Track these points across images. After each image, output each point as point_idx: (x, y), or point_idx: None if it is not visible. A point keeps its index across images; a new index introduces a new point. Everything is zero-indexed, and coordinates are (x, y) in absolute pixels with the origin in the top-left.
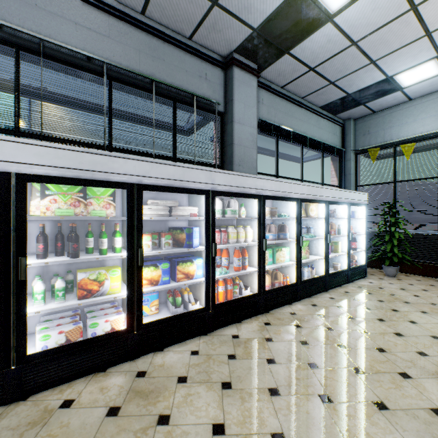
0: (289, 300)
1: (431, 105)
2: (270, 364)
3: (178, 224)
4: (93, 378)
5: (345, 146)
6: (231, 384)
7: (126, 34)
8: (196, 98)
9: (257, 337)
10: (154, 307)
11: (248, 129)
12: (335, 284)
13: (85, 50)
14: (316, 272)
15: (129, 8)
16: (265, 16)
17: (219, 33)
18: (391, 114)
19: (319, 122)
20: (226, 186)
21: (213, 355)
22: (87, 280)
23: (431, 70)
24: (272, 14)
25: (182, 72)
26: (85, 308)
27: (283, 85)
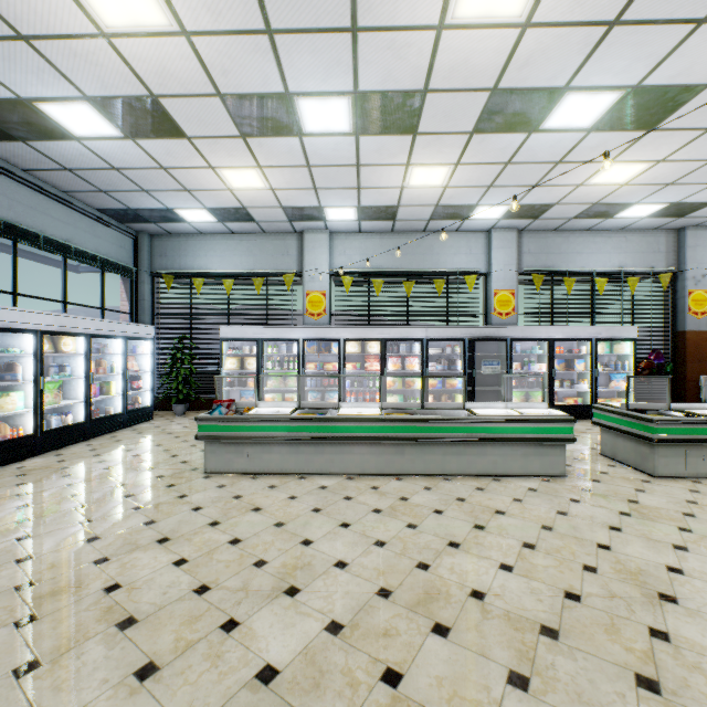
0: (22, 456)
1: (218, 245)
2: None
3: None
4: None
5: (139, 265)
6: None
7: None
8: None
9: None
10: None
11: None
12: (103, 431)
13: None
14: (76, 420)
15: None
16: None
17: None
18: (187, 242)
19: (97, 229)
20: None
21: None
22: None
23: (207, 216)
24: None
25: None
26: None
27: (26, 169)
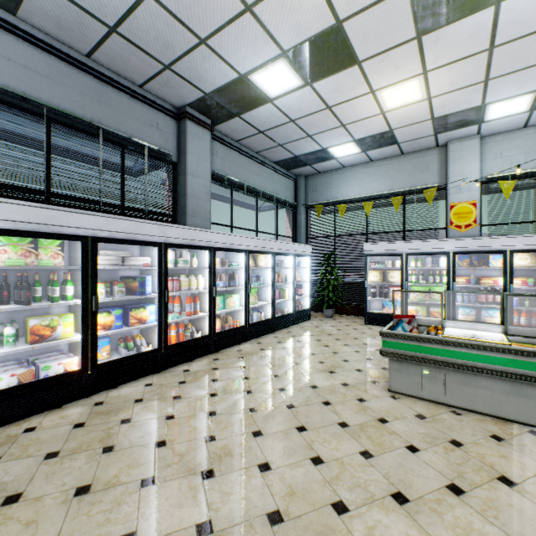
0: (239, 341)
1: (357, 175)
2: (214, 382)
3: (130, 273)
4: (49, 413)
5: (297, 200)
6: (181, 396)
7: (68, 76)
8: (148, 147)
9: (206, 368)
10: (105, 353)
11: (202, 182)
12: (281, 326)
13: (19, 88)
14: (265, 316)
15: (71, 49)
16: (216, 87)
17: (172, 89)
18: (332, 177)
19: (273, 177)
20: (178, 239)
21: (166, 384)
22: (39, 326)
23: (352, 149)
24: (222, 87)
25: (132, 119)
26: (30, 358)
27: (237, 139)
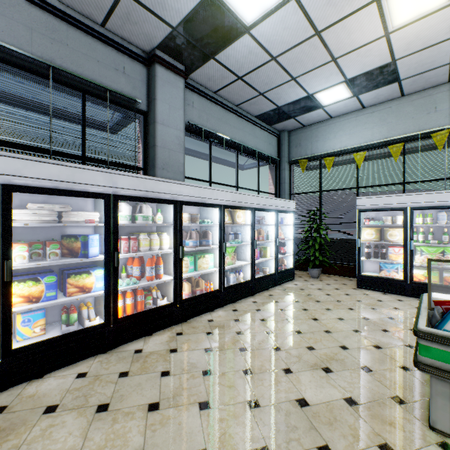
0: (212, 307)
1: (347, 124)
2: (163, 377)
3: (81, 231)
4: None
5: (280, 156)
6: (109, 406)
7: (11, 6)
8: (112, 93)
9: (162, 349)
10: (39, 328)
11: (174, 132)
12: (262, 288)
13: None
14: (244, 277)
15: None
16: (182, 15)
17: (135, 26)
18: (317, 129)
19: (255, 131)
20: (132, 190)
21: (103, 375)
22: None
23: (343, 92)
24: (189, 15)
25: (92, 61)
26: None
27: (216, 90)
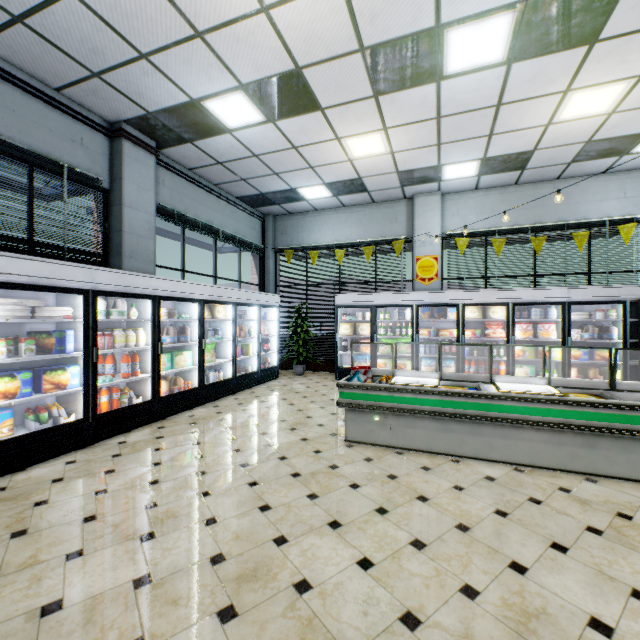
0: (191, 405)
1: (330, 219)
2: (158, 451)
3: (42, 327)
4: None
5: (265, 243)
6: (116, 470)
7: None
8: (67, 168)
9: (148, 438)
10: (7, 428)
11: (144, 216)
12: (244, 386)
13: None
14: (225, 376)
15: None
16: (161, 107)
17: (102, 100)
18: (304, 219)
19: (236, 214)
20: (111, 285)
21: (95, 459)
22: None
23: (323, 192)
24: (169, 108)
25: (44, 130)
26: None
27: (191, 168)
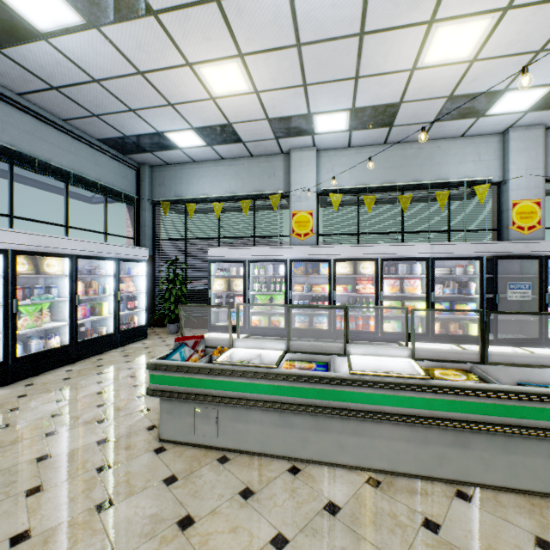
0: None
1: (209, 172)
2: None
3: None
4: None
5: (141, 194)
6: None
7: None
8: None
9: None
10: None
11: None
12: (92, 352)
13: None
14: (63, 342)
15: None
16: None
17: None
18: (182, 171)
19: (99, 158)
20: None
21: None
22: None
23: (195, 139)
24: None
25: None
26: None
27: (20, 92)
